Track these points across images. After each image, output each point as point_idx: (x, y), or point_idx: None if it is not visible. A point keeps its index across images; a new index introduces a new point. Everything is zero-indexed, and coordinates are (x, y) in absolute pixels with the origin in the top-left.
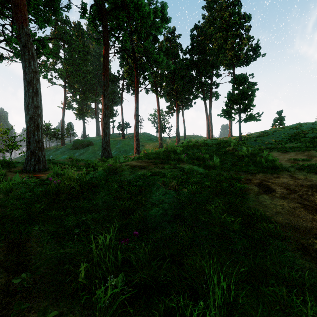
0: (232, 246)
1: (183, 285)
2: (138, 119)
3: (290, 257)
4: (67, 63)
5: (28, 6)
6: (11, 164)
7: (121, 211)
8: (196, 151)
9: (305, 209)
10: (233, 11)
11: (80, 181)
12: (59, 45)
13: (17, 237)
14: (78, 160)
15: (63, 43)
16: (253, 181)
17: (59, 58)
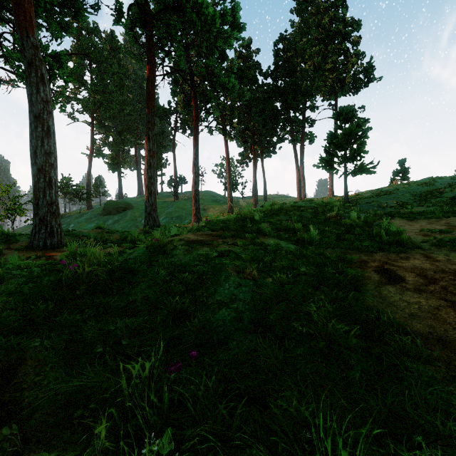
0: (346, 373)
1: (270, 443)
2: (198, 171)
3: (441, 393)
4: (95, 90)
5: (37, 6)
6: (11, 237)
7: (170, 313)
8: (283, 218)
9: (454, 309)
10: (335, 15)
11: (109, 265)
12: (84, 65)
13: (5, 359)
14: (110, 231)
15: (90, 62)
16: (370, 264)
17: (84, 83)
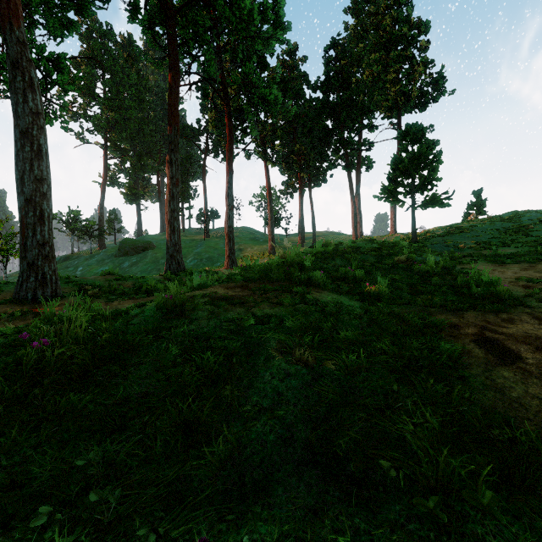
0: None
1: None
2: (232, 203)
3: None
4: (109, 105)
5: None
6: None
7: (179, 424)
8: (339, 263)
9: None
10: (398, 15)
11: (99, 336)
12: (95, 75)
13: None
14: (122, 278)
15: (102, 71)
16: (464, 330)
17: (95, 96)
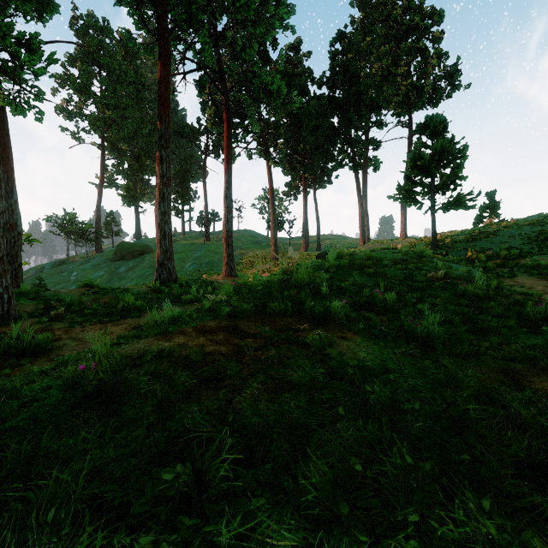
0: None
1: None
2: (231, 205)
3: None
4: (106, 103)
5: None
6: None
7: None
8: (358, 279)
9: None
10: (409, 4)
11: None
12: (91, 72)
13: None
14: (101, 292)
15: (99, 69)
16: None
17: (91, 94)
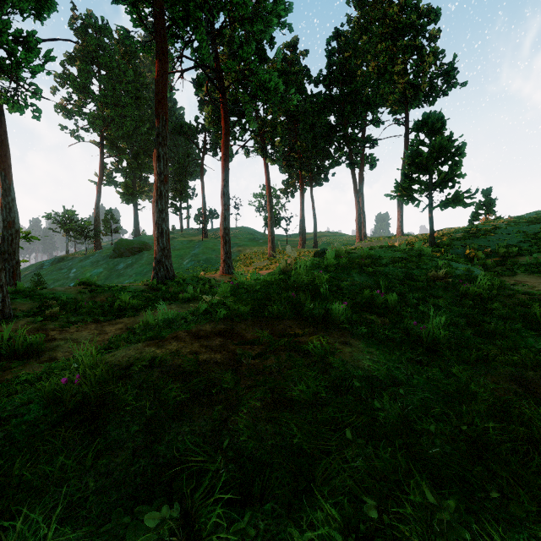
0: None
1: None
2: (228, 202)
3: None
4: (105, 102)
5: None
6: None
7: None
8: (358, 279)
9: None
10: (406, 2)
11: None
12: (90, 71)
13: None
14: (98, 290)
15: (98, 68)
16: None
17: (90, 93)
